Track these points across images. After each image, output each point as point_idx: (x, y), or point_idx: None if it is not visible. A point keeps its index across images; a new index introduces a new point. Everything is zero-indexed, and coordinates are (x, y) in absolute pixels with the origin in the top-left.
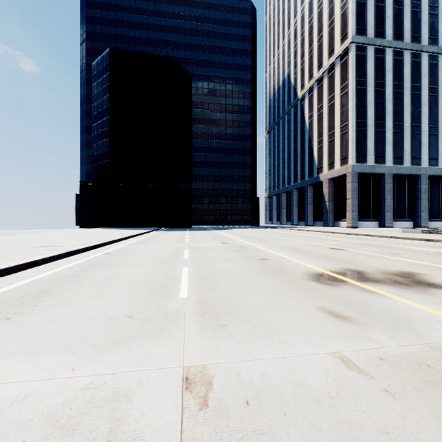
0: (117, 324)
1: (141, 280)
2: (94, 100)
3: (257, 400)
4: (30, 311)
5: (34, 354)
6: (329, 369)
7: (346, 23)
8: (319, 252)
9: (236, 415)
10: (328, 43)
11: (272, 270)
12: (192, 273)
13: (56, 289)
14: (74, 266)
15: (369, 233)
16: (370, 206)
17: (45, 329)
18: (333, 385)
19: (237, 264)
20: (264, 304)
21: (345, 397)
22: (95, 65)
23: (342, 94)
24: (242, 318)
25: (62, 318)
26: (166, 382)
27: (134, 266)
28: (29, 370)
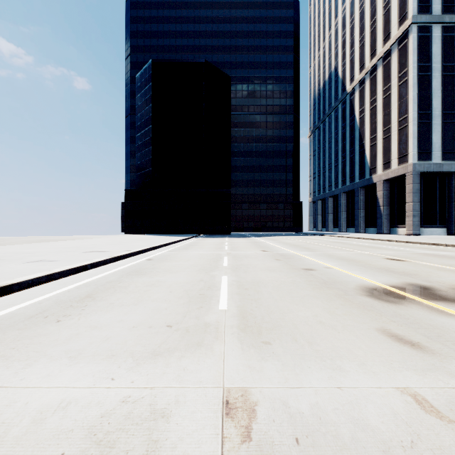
0: (156, 333)
1: (181, 288)
2: (137, 111)
3: (309, 439)
4: (77, 314)
5: (79, 359)
6: (399, 409)
7: (405, 2)
8: (374, 263)
9: (284, 454)
10: (383, 28)
11: (319, 282)
12: (231, 283)
13: (101, 294)
14: (119, 271)
15: (435, 241)
16: (436, 211)
17: (89, 333)
18: (406, 430)
19: (280, 274)
20: (312, 321)
21: (424, 450)
22: (139, 77)
23: (400, 83)
24: (287, 335)
25: (105, 324)
26: (204, 403)
27: (173, 273)
28: (73, 376)
